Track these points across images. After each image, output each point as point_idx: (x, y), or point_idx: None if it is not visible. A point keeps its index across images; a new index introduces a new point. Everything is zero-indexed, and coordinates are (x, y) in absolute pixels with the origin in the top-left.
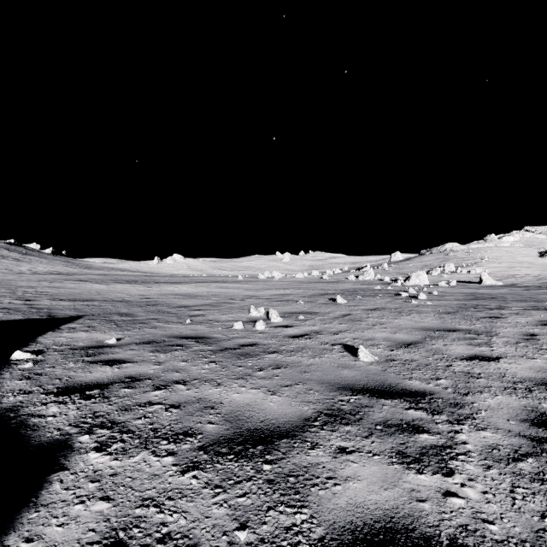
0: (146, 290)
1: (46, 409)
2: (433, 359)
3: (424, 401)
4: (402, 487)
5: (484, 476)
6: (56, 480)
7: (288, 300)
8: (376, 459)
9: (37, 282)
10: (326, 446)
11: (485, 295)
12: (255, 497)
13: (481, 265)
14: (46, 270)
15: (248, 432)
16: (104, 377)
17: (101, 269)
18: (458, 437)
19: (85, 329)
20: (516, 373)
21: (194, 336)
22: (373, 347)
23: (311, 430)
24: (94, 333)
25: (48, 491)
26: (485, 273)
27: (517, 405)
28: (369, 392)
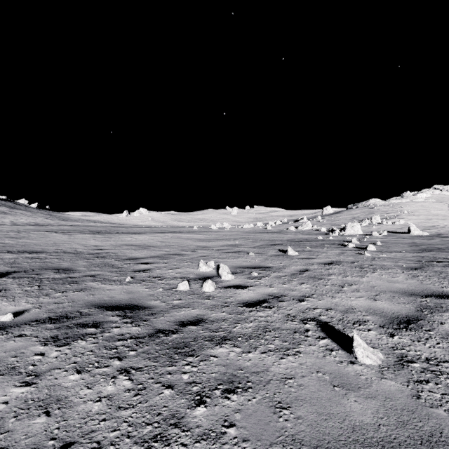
0: (104, 240)
1: None
2: None
3: None
4: None
5: None
6: None
7: (238, 251)
8: None
9: (5, 233)
10: None
11: (427, 245)
12: None
13: (402, 217)
14: (26, 222)
15: None
16: None
17: (76, 221)
18: None
19: None
20: None
21: (125, 304)
22: (361, 327)
23: None
24: None
25: None
26: (412, 225)
27: None
28: None
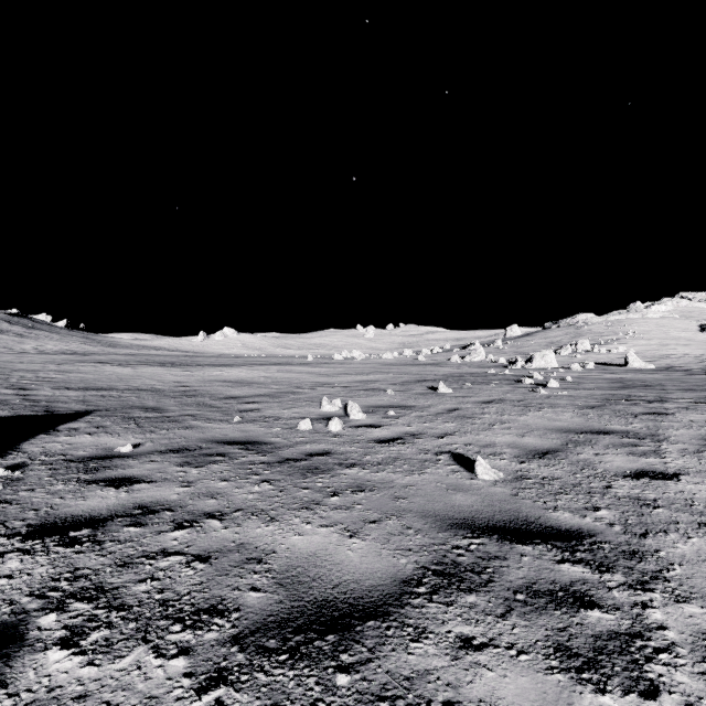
0: (185, 375)
1: (1, 564)
2: (583, 476)
3: (583, 547)
4: None
5: None
6: None
7: (373, 389)
8: (524, 661)
9: (41, 364)
10: (440, 635)
11: (635, 382)
12: None
13: (625, 342)
14: (57, 349)
15: (313, 608)
16: (103, 507)
17: (129, 348)
18: (649, 615)
19: (91, 430)
20: None
21: (243, 440)
22: (495, 457)
23: (413, 602)
24: (103, 437)
25: None
26: (631, 353)
27: None
28: (498, 532)
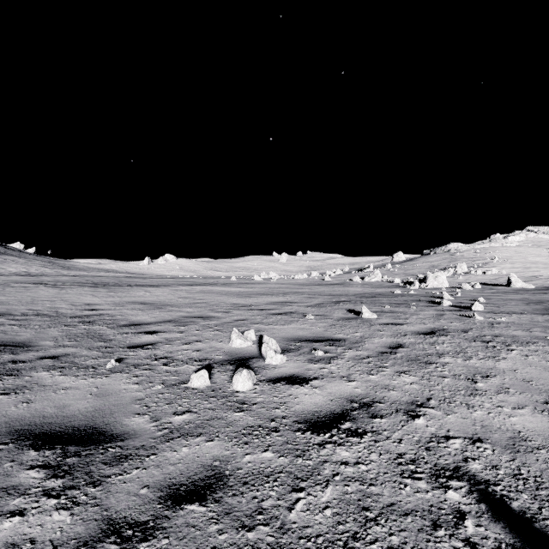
0: (106, 296)
1: None
2: None
3: None
4: None
5: None
6: None
7: (291, 312)
8: None
9: None
10: None
11: None
12: None
13: (493, 265)
14: (16, 271)
15: None
16: None
17: (82, 270)
18: None
19: None
20: None
21: (77, 427)
22: None
23: None
24: None
25: None
26: (513, 275)
27: None
28: None
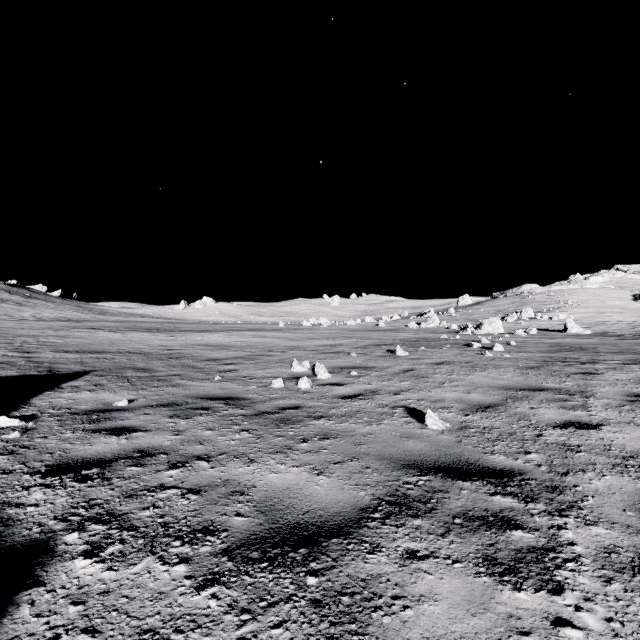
0: (169, 339)
1: (27, 496)
2: (519, 426)
3: (513, 483)
4: (496, 612)
5: (604, 594)
6: (26, 602)
7: (338, 352)
8: (457, 568)
9: (40, 330)
10: (391, 549)
11: (572, 346)
12: (295, 628)
13: (565, 310)
14: (53, 316)
15: (287, 529)
16: (107, 451)
17: (117, 315)
18: (562, 534)
19: (90, 388)
20: (624, 444)
21: (223, 396)
22: (443, 411)
23: (370, 525)
24: (101, 393)
25: (12, 618)
26: (570, 320)
27: (632, 489)
28: (442, 471)
